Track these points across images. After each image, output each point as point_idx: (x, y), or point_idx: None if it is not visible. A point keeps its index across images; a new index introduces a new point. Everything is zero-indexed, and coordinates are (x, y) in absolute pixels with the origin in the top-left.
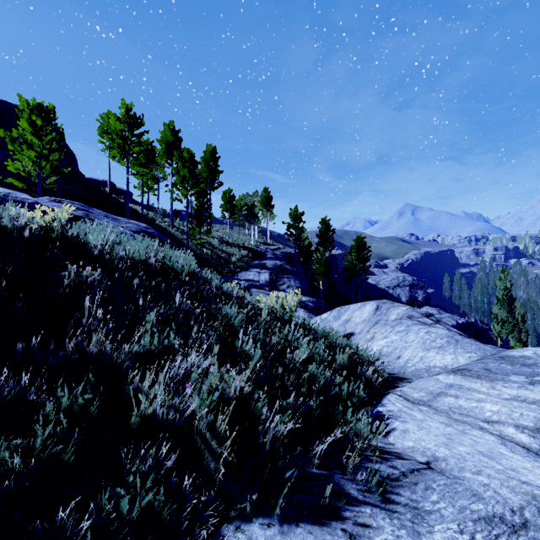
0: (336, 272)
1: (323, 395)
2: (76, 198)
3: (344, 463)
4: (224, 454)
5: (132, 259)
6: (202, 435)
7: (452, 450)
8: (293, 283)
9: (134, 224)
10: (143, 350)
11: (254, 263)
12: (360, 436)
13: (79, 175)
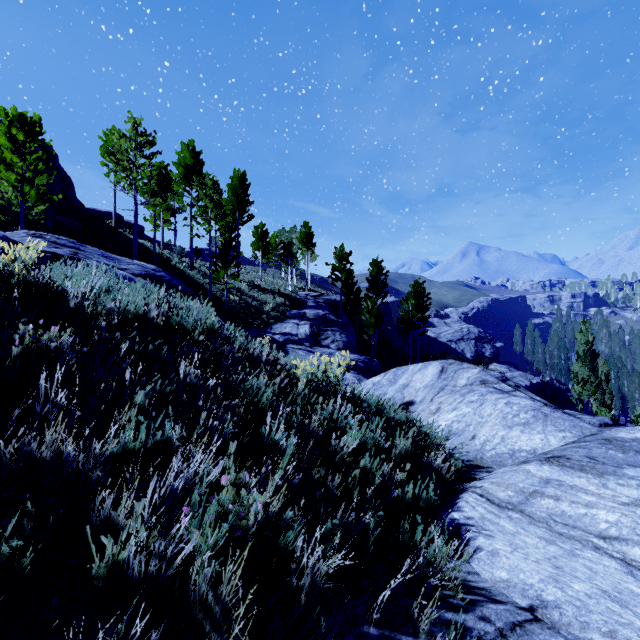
0: (389, 323)
1: (380, 497)
2: (71, 233)
3: (415, 618)
4: (233, 634)
5: (125, 313)
6: (201, 598)
7: (566, 591)
8: (338, 337)
9: (139, 266)
10: (124, 451)
11: (291, 313)
12: (435, 567)
13: (77, 205)
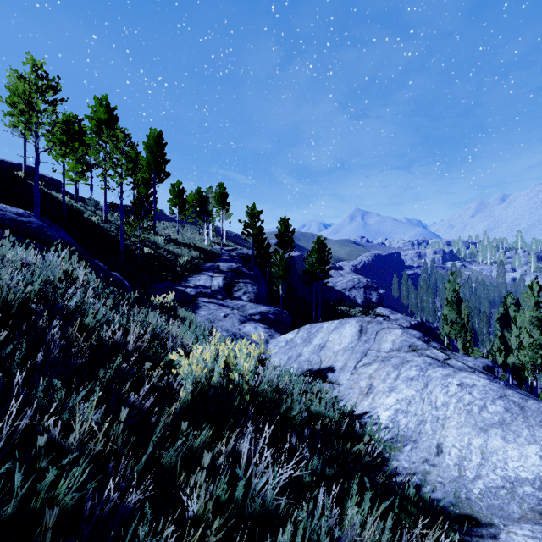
0: (294, 274)
1: None
2: None
3: None
4: None
5: None
6: None
7: None
8: (250, 288)
9: None
10: None
11: (206, 266)
12: None
13: None
